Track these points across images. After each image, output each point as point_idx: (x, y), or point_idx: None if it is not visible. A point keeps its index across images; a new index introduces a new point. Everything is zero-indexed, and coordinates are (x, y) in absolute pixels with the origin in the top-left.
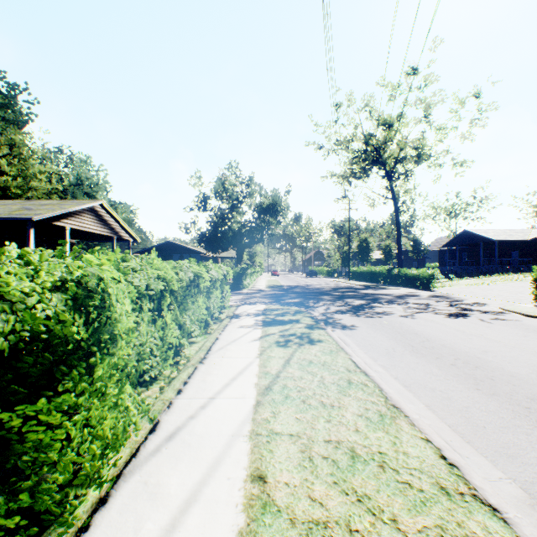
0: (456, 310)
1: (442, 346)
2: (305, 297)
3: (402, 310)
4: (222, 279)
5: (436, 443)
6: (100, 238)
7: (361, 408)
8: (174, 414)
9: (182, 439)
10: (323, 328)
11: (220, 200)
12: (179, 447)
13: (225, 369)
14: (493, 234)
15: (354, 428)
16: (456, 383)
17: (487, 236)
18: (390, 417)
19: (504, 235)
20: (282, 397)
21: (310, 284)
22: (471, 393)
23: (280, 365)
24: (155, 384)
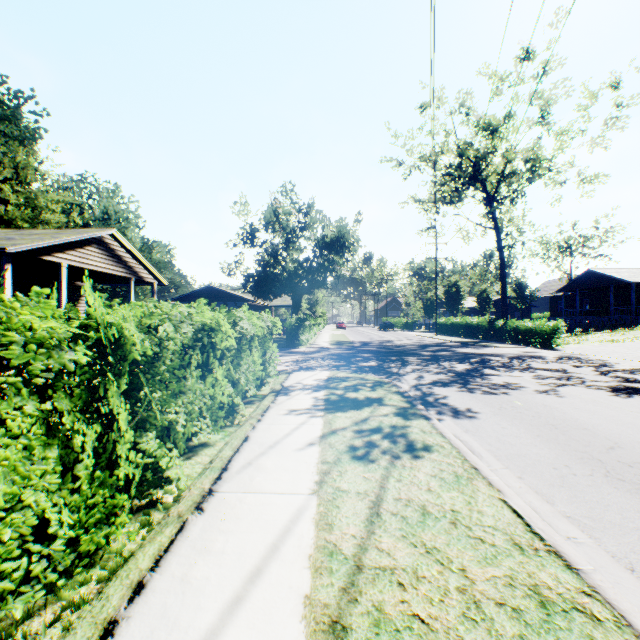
0: (617, 381)
1: None
2: (384, 358)
3: (532, 380)
4: (265, 335)
5: None
6: (115, 280)
7: None
8: None
9: None
10: (425, 417)
11: (271, 232)
12: None
13: (242, 534)
14: (628, 274)
15: None
16: None
17: (621, 277)
18: None
19: None
20: None
21: (386, 340)
22: None
23: (361, 521)
24: (76, 581)
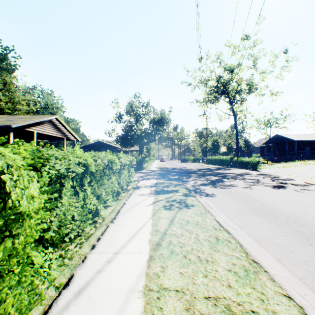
0: (277, 183)
1: (275, 209)
2: (181, 175)
3: (242, 183)
4: (129, 164)
5: (297, 301)
6: (56, 139)
7: (229, 263)
8: (86, 269)
9: (88, 294)
10: (194, 196)
11: (129, 116)
12: (84, 304)
13: (128, 227)
14: (294, 136)
15: (227, 283)
16: (293, 239)
17: (290, 137)
18: (253, 272)
19: (300, 137)
20: (168, 252)
21: (183, 167)
22: (307, 248)
23: (167, 224)
24: (78, 239)
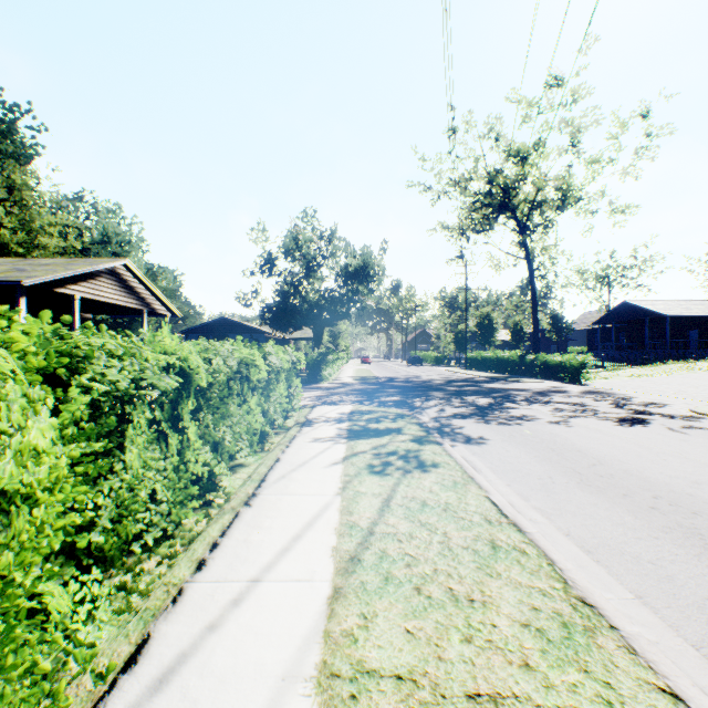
0: (627, 413)
1: (626, 473)
2: (408, 393)
3: (548, 412)
4: (290, 369)
5: (696, 705)
6: (126, 312)
7: (524, 606)
8: (181, 620)
9: (183, 687)
10: (438, 442)
11: (291, 261)
12: None
13: (284, 518)
14: (664, 307)
15: (520, 659)
16: (674, 547)
17: (656, 309)
18: (584, 630)
19: (679, 308)
20: (379, 579)
21: (413, 376)
22: (707, 569)
23: (375, 510)
24: (165, 546)
